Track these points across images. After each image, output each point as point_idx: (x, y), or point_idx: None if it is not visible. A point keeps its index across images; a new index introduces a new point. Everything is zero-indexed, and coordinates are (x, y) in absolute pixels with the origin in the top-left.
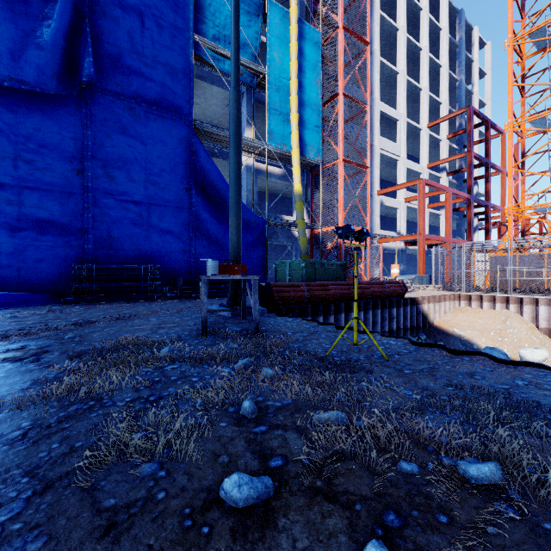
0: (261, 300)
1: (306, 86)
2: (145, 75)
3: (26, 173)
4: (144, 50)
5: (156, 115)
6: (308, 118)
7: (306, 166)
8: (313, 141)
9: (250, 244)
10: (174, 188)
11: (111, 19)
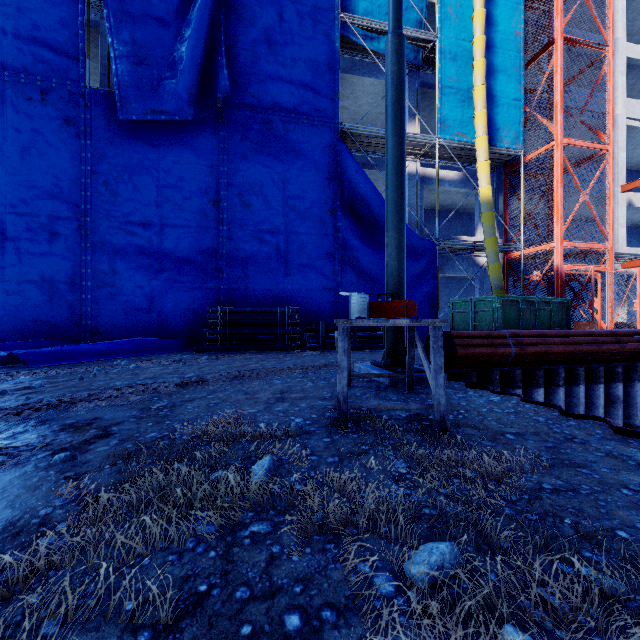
0: None
1: (498, 43)
2: (283, 78)
3: (166, 210)
4: (281, 48)
5: (295, 124)
6: (501, 89)
7: (497, 162)
8: (510, 122)
9: (414, 278)
10: (316, 211)
11: (247, 21)
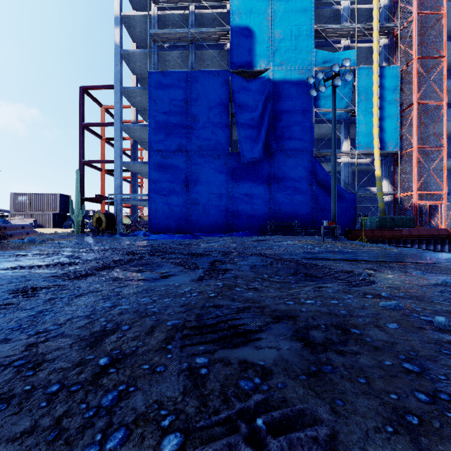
0: (346, 236)
1: (386, 106)
2: (292, 138)
3: (253, 189)
4: (292, 127)
5: (297, 154)
6: (388, 125)
7: (388, 154)
8: (392, 139)
9: (345, 208)
10: (305, 185)
11: (279, 120)
